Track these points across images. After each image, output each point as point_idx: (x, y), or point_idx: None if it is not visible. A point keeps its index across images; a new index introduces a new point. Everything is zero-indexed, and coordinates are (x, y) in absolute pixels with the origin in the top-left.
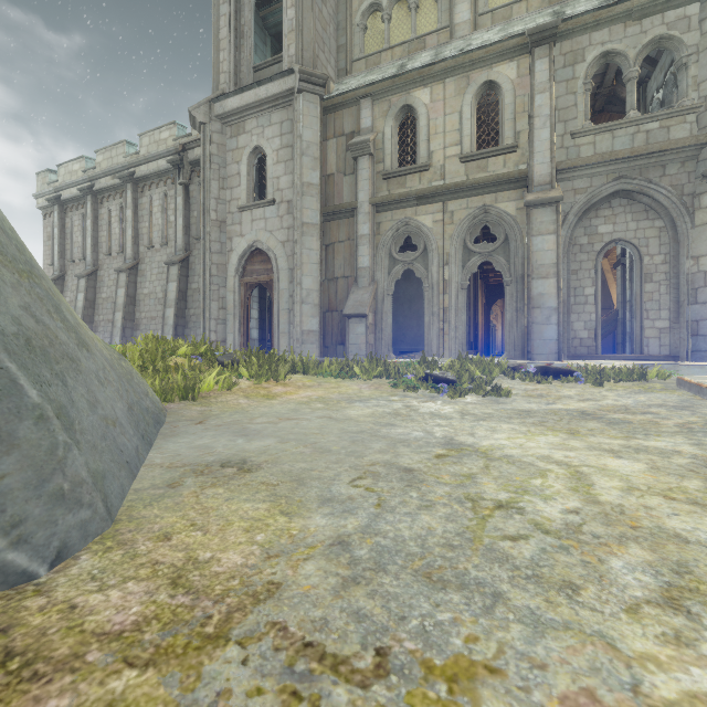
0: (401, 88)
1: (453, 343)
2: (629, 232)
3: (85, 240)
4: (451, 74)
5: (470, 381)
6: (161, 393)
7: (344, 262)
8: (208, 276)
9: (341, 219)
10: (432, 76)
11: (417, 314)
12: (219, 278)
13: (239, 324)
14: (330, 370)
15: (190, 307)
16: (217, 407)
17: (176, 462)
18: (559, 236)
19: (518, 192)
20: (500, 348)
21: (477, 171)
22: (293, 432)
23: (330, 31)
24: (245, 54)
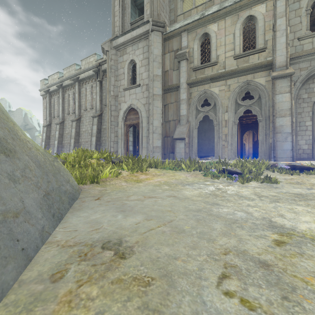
0: (202, 25)
1: (230, 152)
2: None
3: (59, 108)
4: (228, 14)
5: (248, 173)
6: (80, 179)
7: (173, 113)
8: (109, 121)
9: (172, 92)
10: (218, 17)
11: (208, 138)
12: (114, 122)
13: (123, 143)
14: (169, 166)
15: (102, 136)
16: (109, 187)
17: (70, 239)
18: (292, 94)
19: (266, 72)
20: (247, 155)
21: (243, 63)
22: (153, 209)
23: (166, 2)
24: (126, 17)
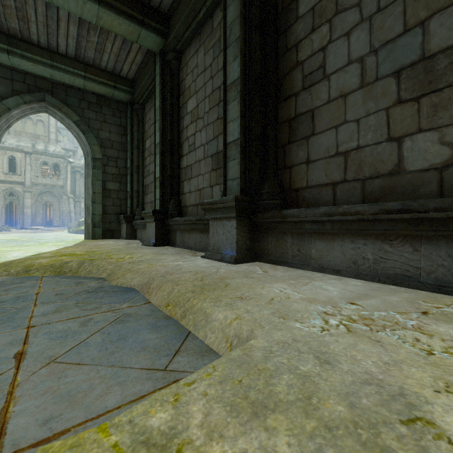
0: None
1: (0, 222)
2: (51, 200)
3: None
4: None
5: (5, 230)
6: None
7: None
8: None
9: None
10: None
11: None
12: None
13: None
14: None
15: None
16: None
17: None
18: (32, 200)
19: (22, 186)
20: None
21: (9, 178)
22: None
23: None
24: None
